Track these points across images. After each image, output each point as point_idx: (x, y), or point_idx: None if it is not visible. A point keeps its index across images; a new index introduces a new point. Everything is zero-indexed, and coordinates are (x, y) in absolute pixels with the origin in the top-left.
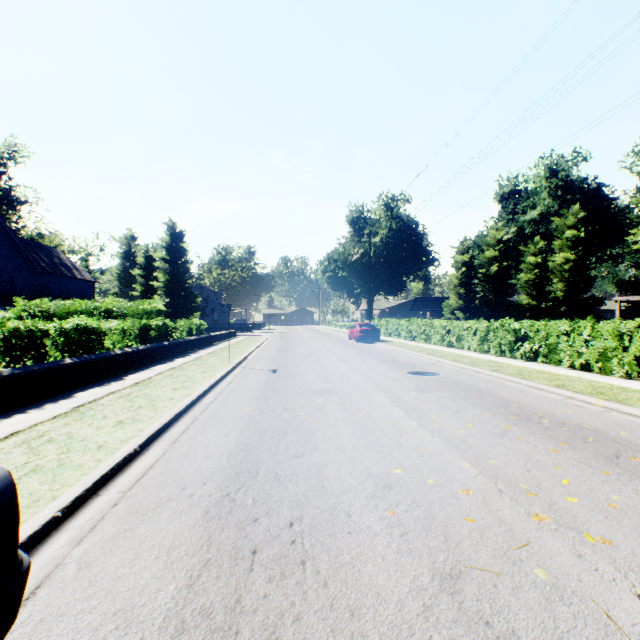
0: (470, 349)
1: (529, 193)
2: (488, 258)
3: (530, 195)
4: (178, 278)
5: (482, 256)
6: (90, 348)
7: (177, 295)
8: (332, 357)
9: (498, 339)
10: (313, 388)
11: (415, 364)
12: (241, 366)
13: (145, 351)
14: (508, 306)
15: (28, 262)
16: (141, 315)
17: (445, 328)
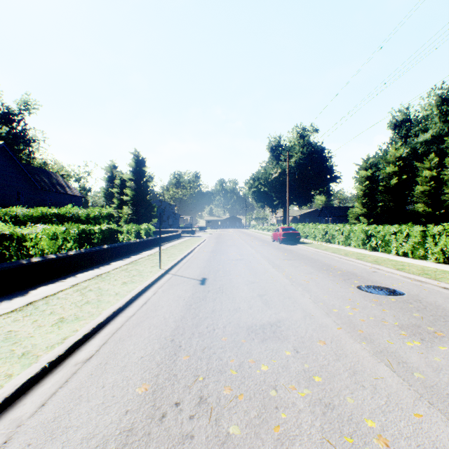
0: (399, 254)
1: (421, 119)
2: (388, 173)
3: (422, 121)
4: (141, 193)
5: (382, 171)
6: (3, 256)
7: (140, 206)
8: (262, 261)
9: (441, 245)
10: (249, 321)
11: (355, 273)
12: (171, 272)
13: (77, 256)
14: (406, 213)
15: (30, 182)
16: (92, 220)
17: (367, 232)
